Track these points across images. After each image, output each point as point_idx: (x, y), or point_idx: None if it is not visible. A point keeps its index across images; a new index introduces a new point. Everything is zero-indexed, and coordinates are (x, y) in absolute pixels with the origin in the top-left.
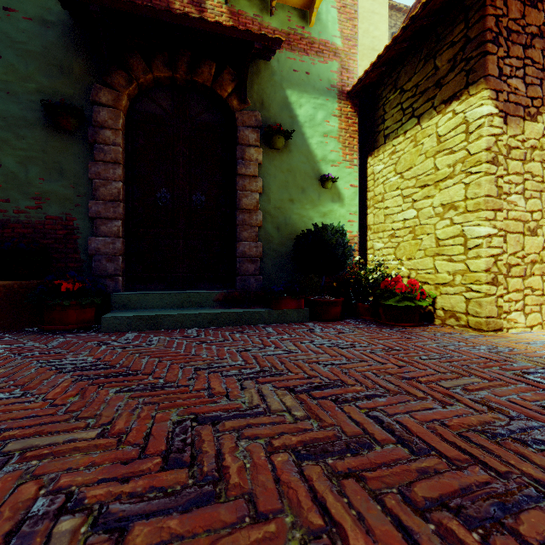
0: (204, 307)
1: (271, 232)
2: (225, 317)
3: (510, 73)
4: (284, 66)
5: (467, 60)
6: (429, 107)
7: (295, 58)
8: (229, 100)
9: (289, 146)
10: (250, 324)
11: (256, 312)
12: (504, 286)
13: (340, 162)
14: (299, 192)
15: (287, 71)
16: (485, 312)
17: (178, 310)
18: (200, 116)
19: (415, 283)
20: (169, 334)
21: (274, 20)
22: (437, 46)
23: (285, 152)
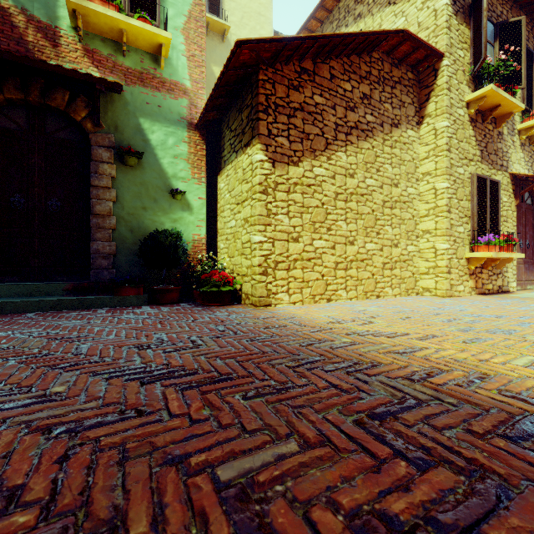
0: (54, 296)
1: (125, 234)
2: (67, 302)
3: (278, 133)
4: (138, 99)
5: (252, 120)
6: (240, 147)
7: (147, 93)
8: (83, 122)
9: (143, 164)
10: (92, 308)
11: (98, 299)
12: (273, 276)
13: (189, 179)
14: (151, 201)
15: (140, 103)
16: (258, 294)
17: (26, 298)
18: (57, 133)
19: (225, 274)
20: (7, 316)
21: (128, 61)
22: (243, 104)
23: (139, 168)
